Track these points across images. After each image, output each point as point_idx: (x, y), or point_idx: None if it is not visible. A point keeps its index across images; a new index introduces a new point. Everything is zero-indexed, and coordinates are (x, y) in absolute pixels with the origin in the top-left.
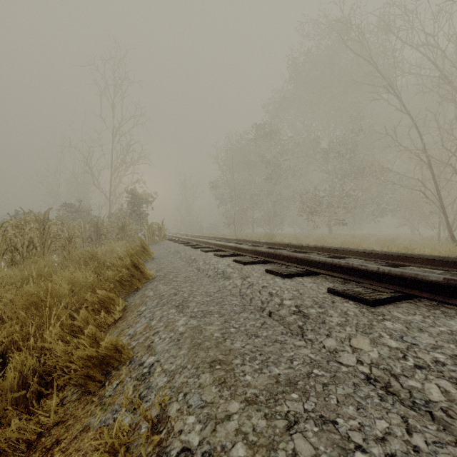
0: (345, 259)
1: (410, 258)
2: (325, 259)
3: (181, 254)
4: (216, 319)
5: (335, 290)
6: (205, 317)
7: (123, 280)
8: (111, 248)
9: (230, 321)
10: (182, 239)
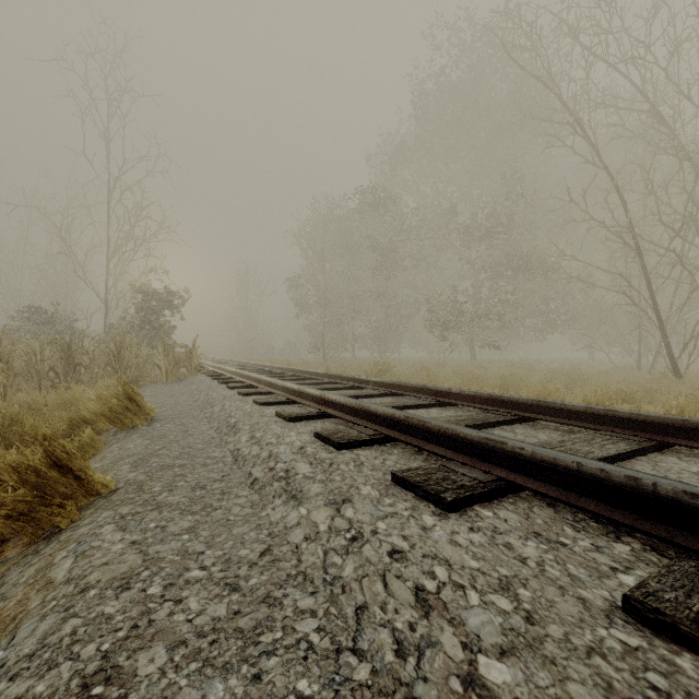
0: (540, 423)
1: None
2: (555, 457)
3: (213, 409)
4: None
5: (662, 616)
6: None
7: (3, 517)
8: (69, 398)
9: None
10: (228, 373)
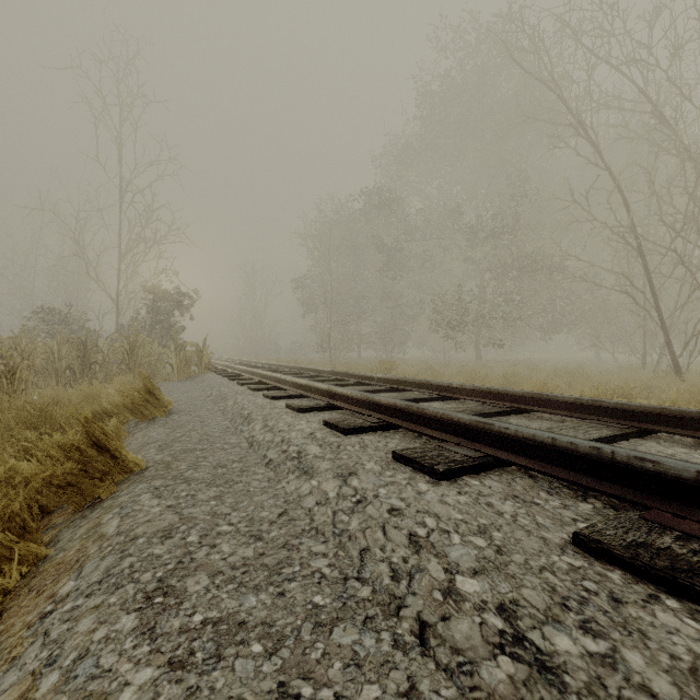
0: (535, 414)
1: (680, 418)
2: (534, 434)
3: (226, 403)
4: (250, 675)
5: (601, 544)
6: (217, 663)
7: (56, 486)
8: (91, 392)
9: (299, 687)
10: (238, 371)
